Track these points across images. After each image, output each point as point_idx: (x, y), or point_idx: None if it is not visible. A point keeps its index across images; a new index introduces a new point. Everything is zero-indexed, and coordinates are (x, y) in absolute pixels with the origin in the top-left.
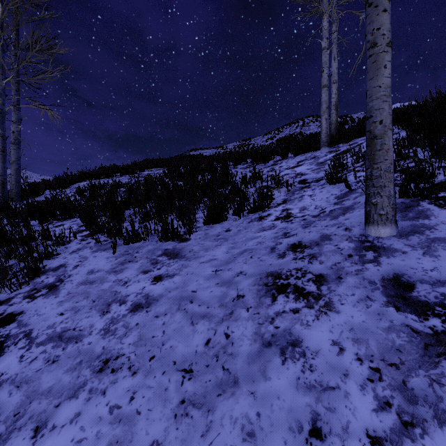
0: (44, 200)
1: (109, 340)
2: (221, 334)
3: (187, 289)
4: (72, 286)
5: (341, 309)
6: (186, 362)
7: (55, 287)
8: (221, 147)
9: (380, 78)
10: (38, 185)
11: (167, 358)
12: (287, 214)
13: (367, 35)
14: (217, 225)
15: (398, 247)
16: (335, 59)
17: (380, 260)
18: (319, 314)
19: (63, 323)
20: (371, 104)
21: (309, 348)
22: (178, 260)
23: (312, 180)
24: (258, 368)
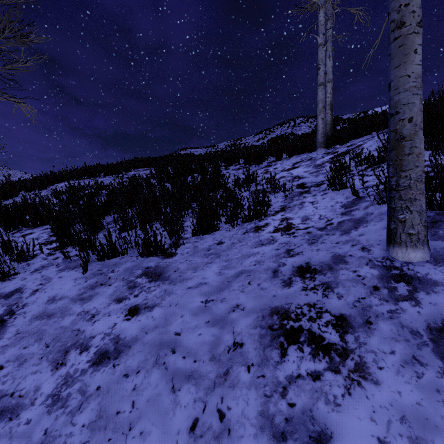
0: (12, 204)
1: (56, 417)
2: (213, 410)
3: (168, 330)
4: (23, 321)
5: (380, 377)
6: None
7: (1, 323)
8: (212, 146)
9: (409, 65)
10: (11, 186)
11: None
12: (287, 225)
13: (391, 14)
14: (207, 236)
15: (437, 279)
16: (330, 57)
17: (417, 297)
18: (350, 385)
19: None
20: (396, 97)
21: None
22: (160, 284)
23: (311, 185)
24: None
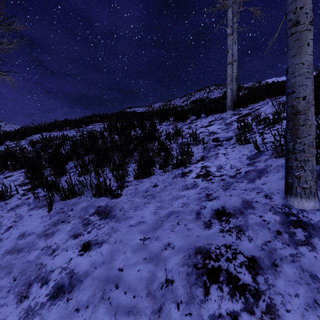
0: None
1: None
2: None
3: (113, 265)
4: None
5: (288, 319)
6: None
7: None
8: (150, 106)
9: (303, 55)
10: None
11: None
12: (206, 172)
13: (289, 14)
14: (145, 180)
15: None
16: (236, 43)
17: (313, 242)
18: None
19: None
20: (293, 80)
21: None
22: (108, 221)
23: (223, 139)
24: None
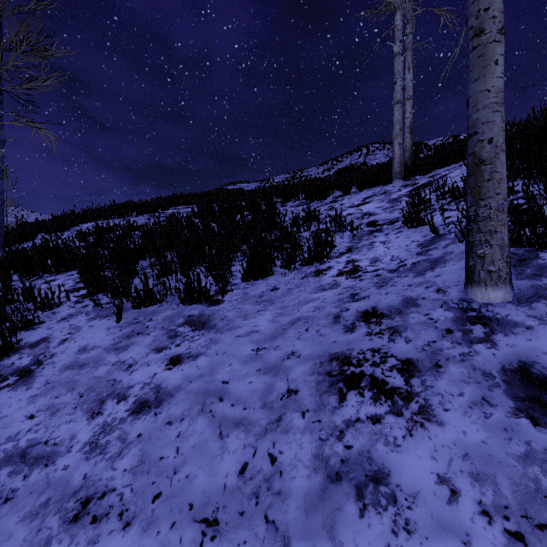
0: (32, 247)
1: (95, 463)
2: (264, 455)
3: (215, 378)
4: (53, 371)
5: (445, 418)
6: (209, 505)
7: (29, 373)
8: (267, 180)
9: (489, 78)
10: (28, 227)
11: (180, 497)
12: (354, 268)
13: (470, 20)
14: (259, 281)
15: (518, 320)
16: (410, 69)
17: (494, 339)
18: (412, 426)
19: (31, 432)
20: (475, 115)
21: (401, 488)
22: (205, 333)
23: (384, 222)
24: (322, 522)
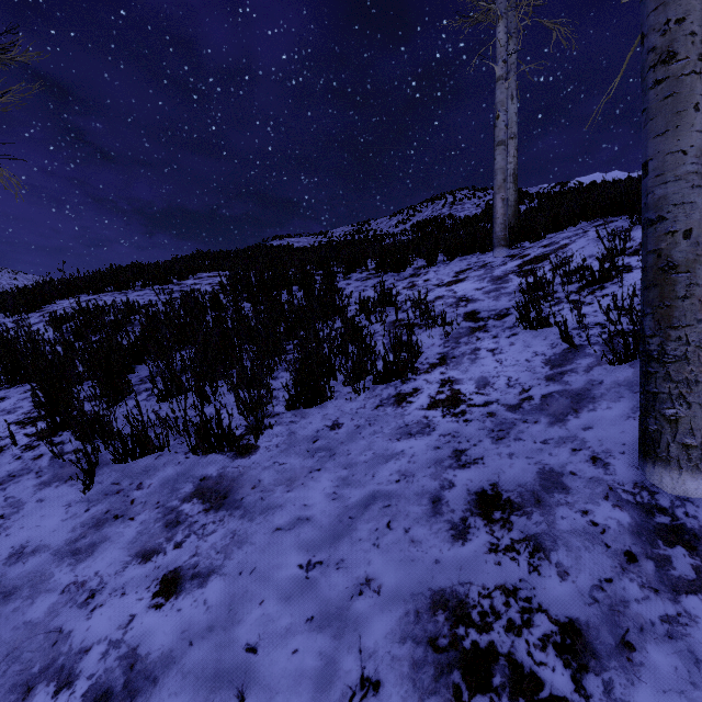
0: None
1: None
2: None
3: (234, 637)
4: None
5: None
6: None
7: None
8: (324, 234)
9: (686, 133)
10: None
11: None
12: (453, 395)
13: (650, 36)
14: (313, 410)
15: None
16: (513, 98)
17: None
18: None
19: None
20: (660, 190)
21: None
22: (224, 517)
23: (489, 315)
24: None
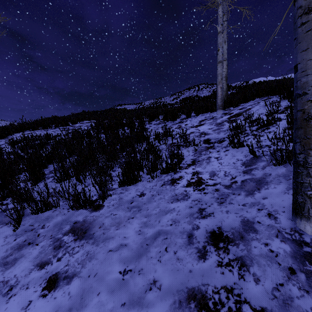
0: None
1: None
2: None
3: None
4: None
5: None
6: None
7: None
8: (140, 103)
9: None
10: None
11: None
12: (198, 180)
13: (299, 0)
14: (131, 187)
15: None
16: (225, 42)
17: None
18: None
19: None
20: (304, 79)
21: None
22: (84, 243)
23: (215, 141)
24: None
